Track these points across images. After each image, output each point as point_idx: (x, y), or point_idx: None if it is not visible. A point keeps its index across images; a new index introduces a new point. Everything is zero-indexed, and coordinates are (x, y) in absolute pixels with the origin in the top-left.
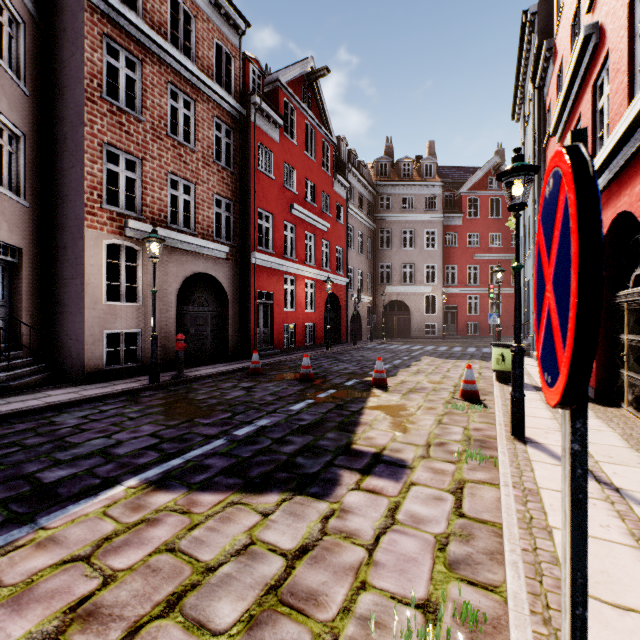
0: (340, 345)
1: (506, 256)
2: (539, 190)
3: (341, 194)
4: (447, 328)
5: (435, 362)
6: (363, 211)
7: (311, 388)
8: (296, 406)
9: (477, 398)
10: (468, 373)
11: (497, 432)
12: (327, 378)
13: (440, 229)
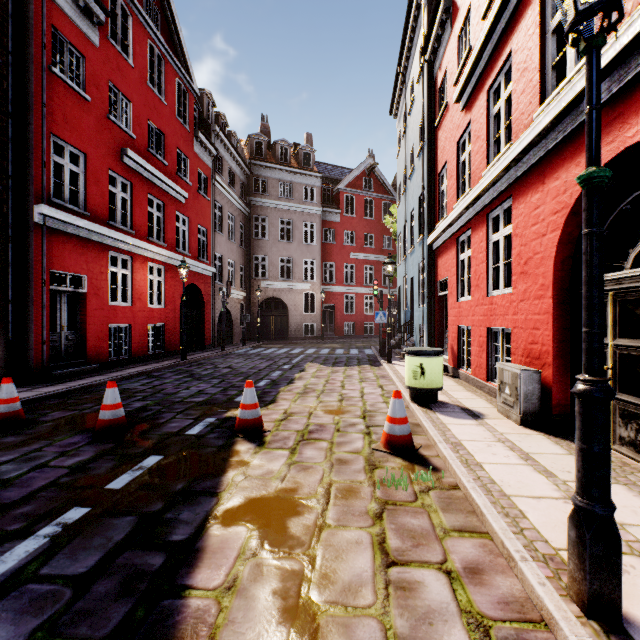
0: (203, 351)
1: (379, 257)
2: (429, 176)
3: (205, 160)
4: (325, 328)
5: (323, 372)
6: (235, 190)
7: (108, 456)
8: (10, 555)
9: (411, 447)
10: (397, 406)
11: (554, 611)
12: (158, 420)
13: (319, 223)
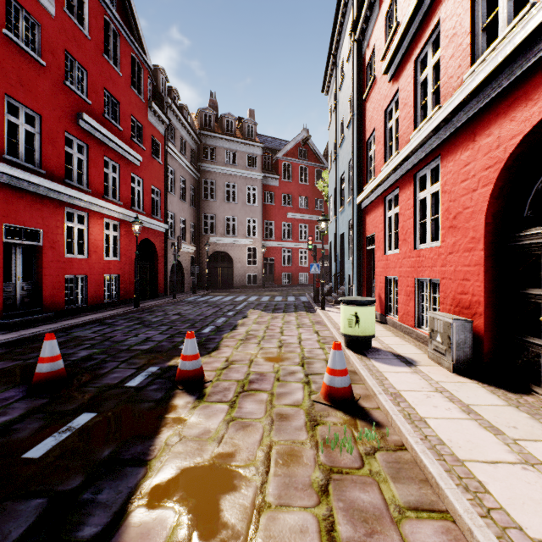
0: (156, 299)
1: (312, 217)
2: (358, 143)
3: (159, 129)
4: (266, 278)
5: (264, 318)
6: (186, 156)
7: (37, 415)
8: None
9: (352, 398)
10: (337, 357)
11: None
12: (100, 370)
13: (260, 187)
